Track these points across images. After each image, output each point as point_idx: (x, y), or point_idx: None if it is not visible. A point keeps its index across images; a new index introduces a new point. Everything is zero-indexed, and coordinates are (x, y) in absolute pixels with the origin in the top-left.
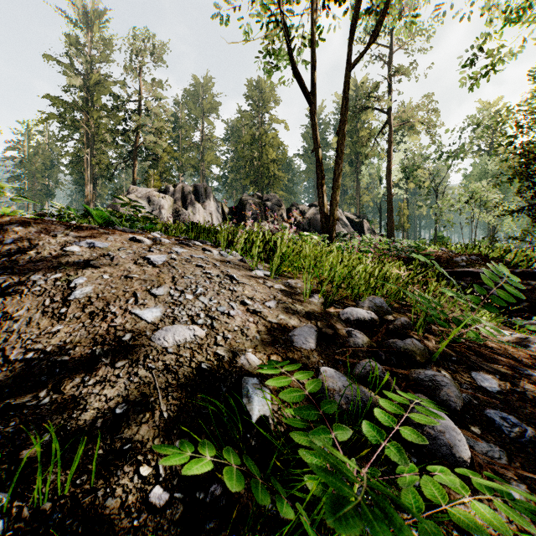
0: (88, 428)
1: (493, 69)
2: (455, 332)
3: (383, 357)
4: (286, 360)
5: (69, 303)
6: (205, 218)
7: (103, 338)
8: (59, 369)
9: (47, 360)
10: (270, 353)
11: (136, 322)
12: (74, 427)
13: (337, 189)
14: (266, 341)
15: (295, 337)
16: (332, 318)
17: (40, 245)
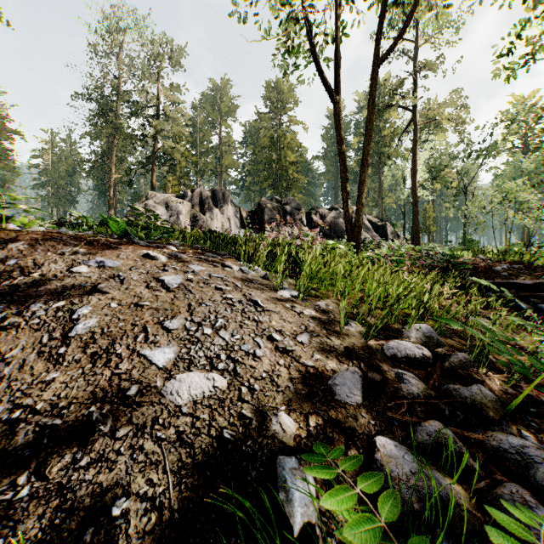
0: (73, 543)
1: (534, 59)
2: (537, 380)
3: (446, 412)
4: (328, 422)
5: (70, 341)
6: (223, 223)
7: (104, 392)
8: (48, 439)
9: (35, 424)
10: (308, 411)
11: (145, 368)
12: (54, 543)
13: (363, 193)
14: (302, 393)
15: (336, 388)
16: (375, 355)
17: (45, 266)
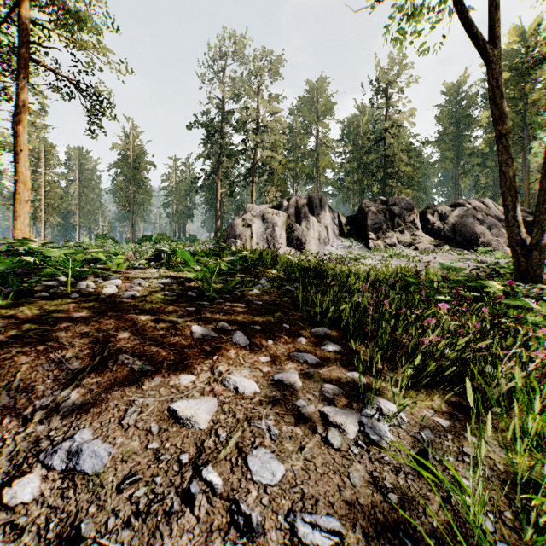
0: None
1: None
2: None
3: None
4: None
5: None
6: (320, 232)
7: None
8: None
9: None
10: None
11: None
12: None
13: None
14: None
15: None
16: None
17: None
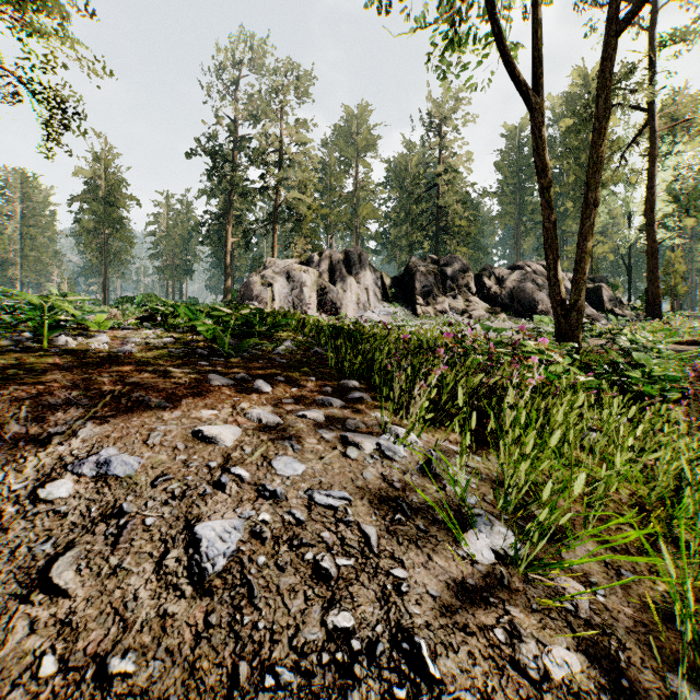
0: None
1: None
2: None
3: None
4: None
5: None
6: (359, 295)
7: None
8: None
9: None
10: None
11: None
12: None
13: (587, 254)
14: None
15: None
16: None
17: None
